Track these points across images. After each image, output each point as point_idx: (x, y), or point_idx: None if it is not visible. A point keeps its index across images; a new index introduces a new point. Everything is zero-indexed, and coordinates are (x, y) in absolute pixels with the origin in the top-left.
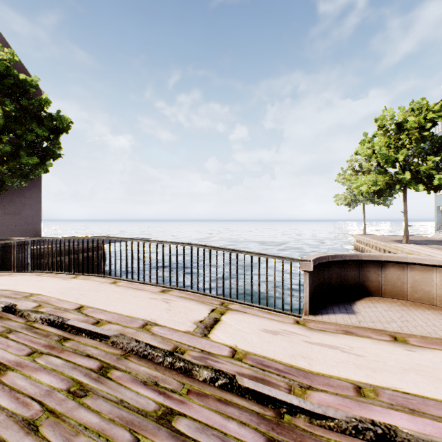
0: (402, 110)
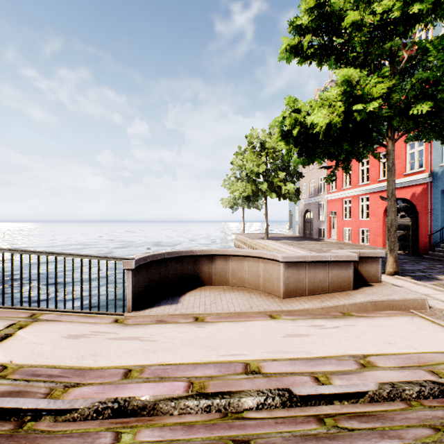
0: (264, 132)
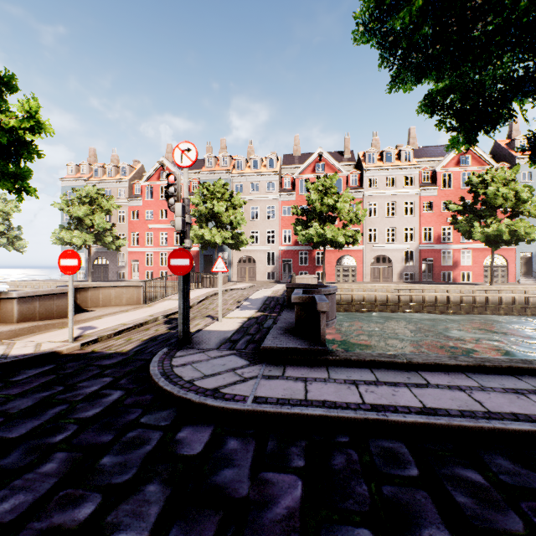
0: (93, 190)
